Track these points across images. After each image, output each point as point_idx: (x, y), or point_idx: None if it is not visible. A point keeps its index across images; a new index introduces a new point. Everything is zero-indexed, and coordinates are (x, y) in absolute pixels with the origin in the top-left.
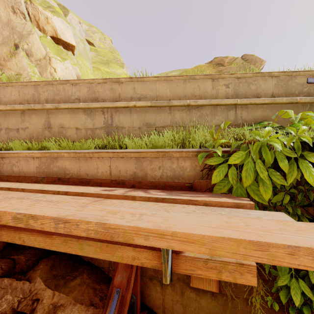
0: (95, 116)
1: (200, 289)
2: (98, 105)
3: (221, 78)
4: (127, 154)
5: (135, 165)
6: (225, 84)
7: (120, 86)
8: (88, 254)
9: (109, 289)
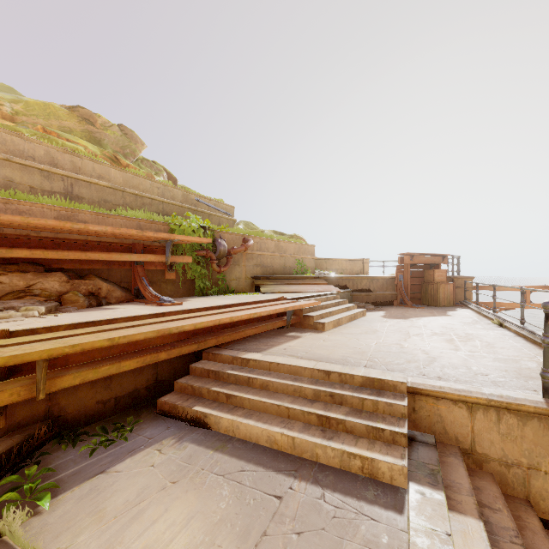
0: (54, 181)
1: (168, 282)
2: (62, 173)
3: (155, 182)
4: (133, 219)
5: (137, 225)
6: (158, 187)
7: (81, 162)
8: (134, 260)
9: (138, 278)
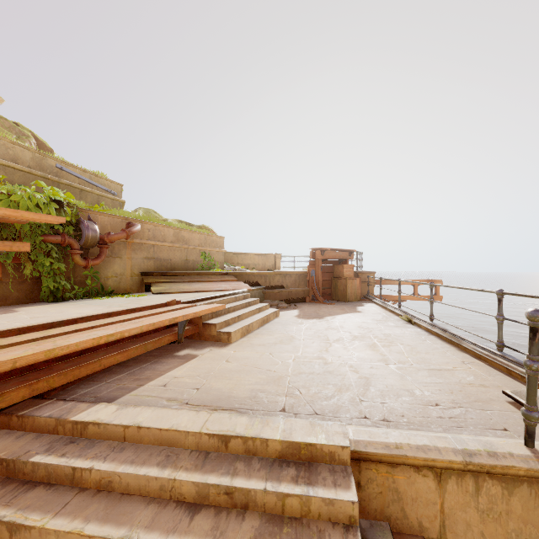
0: None
1: None
2: None
3: None
4: None
5: None
6: None
7: None
8: None
9: None
